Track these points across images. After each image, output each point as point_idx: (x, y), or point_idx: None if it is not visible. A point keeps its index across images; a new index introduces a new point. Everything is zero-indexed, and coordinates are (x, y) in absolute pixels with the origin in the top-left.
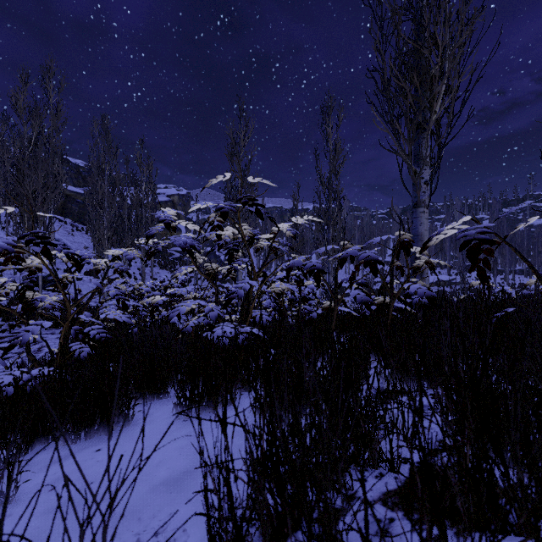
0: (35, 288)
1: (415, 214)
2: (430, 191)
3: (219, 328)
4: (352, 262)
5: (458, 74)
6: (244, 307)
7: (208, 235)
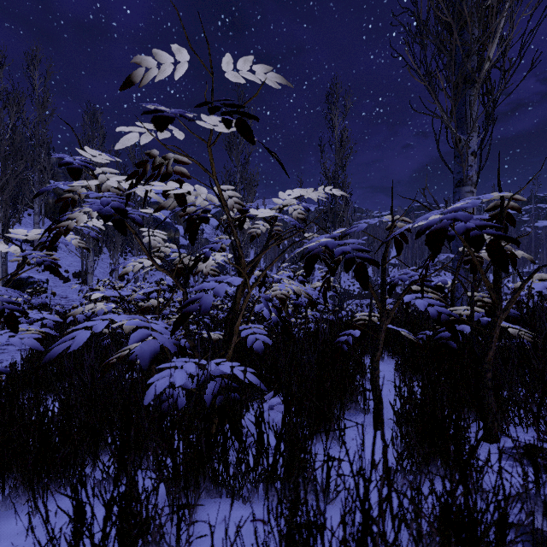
0: (14, 291)
1: (458, 195)
2: (479, 165)
3: (163, 374)
4: (400, 250)
5: (510, 18)
6: (229, 321)
7: (208, 236)
